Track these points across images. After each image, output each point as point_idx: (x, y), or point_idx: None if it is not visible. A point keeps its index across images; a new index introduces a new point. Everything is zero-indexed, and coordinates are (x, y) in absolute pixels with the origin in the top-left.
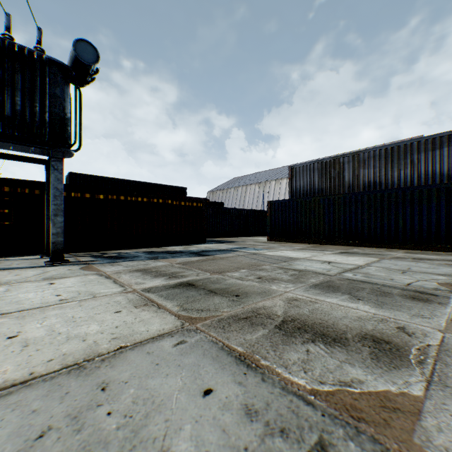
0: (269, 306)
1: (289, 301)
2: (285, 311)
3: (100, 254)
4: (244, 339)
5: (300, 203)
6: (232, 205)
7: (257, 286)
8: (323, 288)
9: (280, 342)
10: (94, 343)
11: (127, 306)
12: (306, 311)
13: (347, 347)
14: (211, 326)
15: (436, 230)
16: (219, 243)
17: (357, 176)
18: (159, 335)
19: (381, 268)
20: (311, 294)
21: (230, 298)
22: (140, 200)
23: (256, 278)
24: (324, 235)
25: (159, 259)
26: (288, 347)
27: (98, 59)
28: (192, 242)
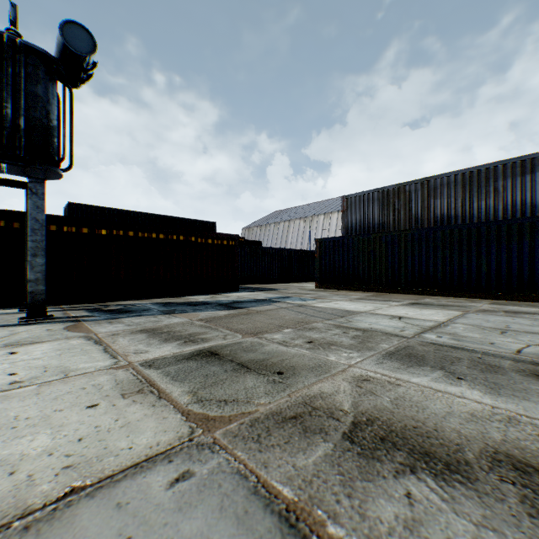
0: (329, 392)
1: (357, 383)
2: (355, 403)
3: (100, 307)
4: (294, 466)
5: (357, 241)
6: (271, 245)
7: (308, 356)
8: (402, 359)
9: (356, 474)
10: (28, 480)
11: (111, 393)
12: (387, 401)
13: (475, 483)
14: (238, 436)
15: (529, 275)
16: (255, 291)
17: (426, 208)
18: (147, 459)
19: (470, 325)
20: (387, 370)
21: (270, 377)
22: (155, 237)
23: (306, 343)
24: (387, 281)
25: (175, 314)
26: (372, 485)
27: (95, 49)
28: (222, 290)
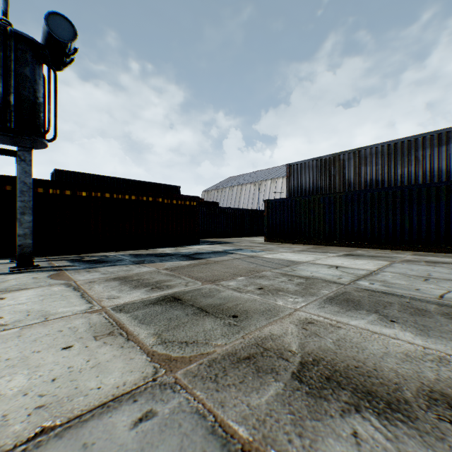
0: (278, 334)
1: (303, 326)
2: (302, 344)
3: (80, 258)
4: (248, 405)
5: (299, 201)
6: (227, 205)
7: (259, 300)
8: (341, 303)
9: (305, 413)
10: (2, 420)
11: (84, 336)
12: (330, 342)
13: (416, 422)
14: (197, 376)
15: (445, 230)
16: (213, 244)
17: (358, 174)
18: (114, 398)
19: (397, 273)
20: (328, 313)
21: (226, 320)
22: (128, 198)
23: (257, 289)
24: (324, 236)
25: (145, 263)
26: (321, 424)
27: (75, 37)
28: (185, 243)
